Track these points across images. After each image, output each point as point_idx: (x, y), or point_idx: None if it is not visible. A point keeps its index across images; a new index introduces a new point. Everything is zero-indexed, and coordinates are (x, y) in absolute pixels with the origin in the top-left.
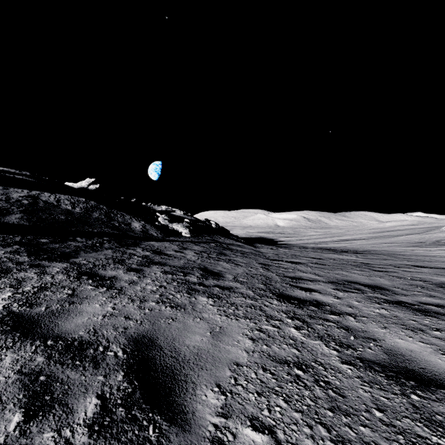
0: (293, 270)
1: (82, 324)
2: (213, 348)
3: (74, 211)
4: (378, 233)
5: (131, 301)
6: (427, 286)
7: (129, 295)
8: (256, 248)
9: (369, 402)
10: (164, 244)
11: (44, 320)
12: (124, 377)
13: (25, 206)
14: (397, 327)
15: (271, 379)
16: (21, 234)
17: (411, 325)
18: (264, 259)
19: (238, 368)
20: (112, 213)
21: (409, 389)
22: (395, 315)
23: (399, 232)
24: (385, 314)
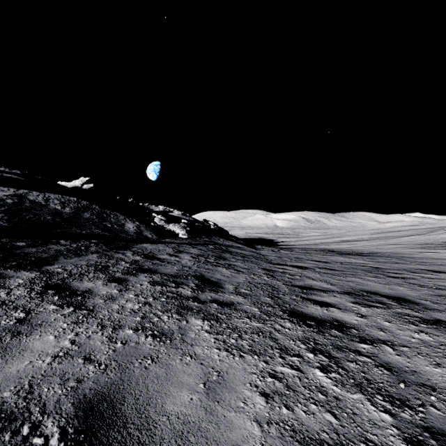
0: (301, 277)
1: (15, 374)
2: (207, 417)
3: (63, 211)
4: (380, 234)
5: (101, 328)
6: None
7: (101, 318)
8: (256, 250)
9: None
10: (158, 247)
11: None
12: None
13: (8, 206)
14: None
15: None
16: None
17: None
18: (267, 263)
19: None
20: (105, 214)
21: None
22: (441, 342)
23: (401, 233)
24: (429, 341)
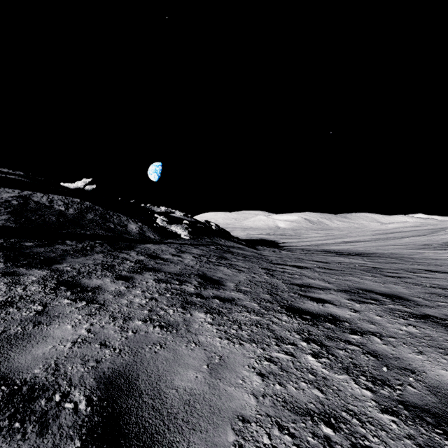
0: (300, 276)
1: (42, 356)
2: (210, 390)
3: (67, 212)
4: (381, 235)
5: (113, 320)
6: None
7: (112, 311)
8: (257, 251)
9: None
10: (161, 247)
11: None
12: None
13: (14, 207)
14: (434, 351)
15: (291, 447)
16: (4, 237)
17: None
18: (267, 263)
19: (244, 427)
20: (108, 215)
21: None
22: (427, 334)
23: (403, 234)
24: (415, 333)
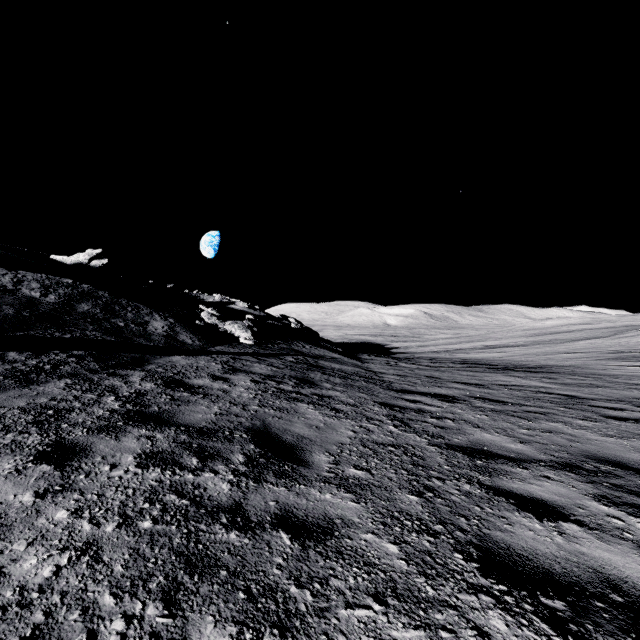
0: (457, 423)
1: None
2: None
3: (43, 300)
4: (540, 337)
5: None
6: None
7: None
8: (363, 363)
9: None
10: (198, 361)
11: None
12: None
13: None
14: None
15: None
16: None
17: None
18: (386, 391)
19: None
20: (117, 305)
21: None
22: None
23: (571, 335)
24: None
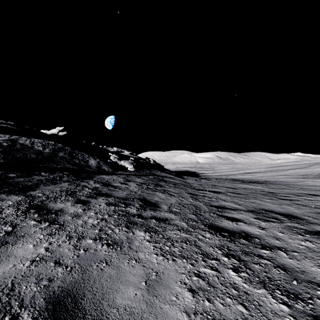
0: (216, 199)
1: (1, 275)
2: (147, 309)
3: (44, 151)
4: (272, 168)
5: (69, 239)
6: None
7: (69, 230)
8: (184, 179)
9: None
10: (113, 177)
11: None
12: None
13: (4, 147)
14: None
15: None
16: None
17: None
18: (191, 189)
19: None
20: (74, 153)
21: None
22: None
23: (288, 167)
24: (313, 248)
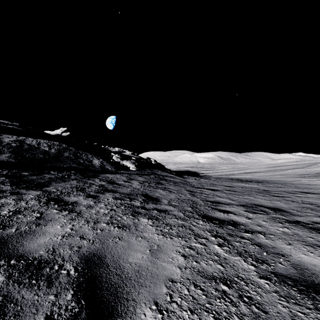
0: (213, 196)
1: (43, 244)
2: (151, 264)
3: (50, 151)
4: (272, 168)
5: (87, 222)
6: (315, 208)
7: (86, 217)
8: (184, 179)
9: (289, 318)
10: (116, 176)
11: (12, 240)
12: (73, 296)
13: (13, 148)
14: (299, 243)
15: (202, 296)
16: (8, 169)
17: (310, 241)
18: (190, 187)
19: (173, 285)
20: (78, 153)
21: (319, 303)
22: (295, 233)
23: (287, 167)
24: (288, 232)
